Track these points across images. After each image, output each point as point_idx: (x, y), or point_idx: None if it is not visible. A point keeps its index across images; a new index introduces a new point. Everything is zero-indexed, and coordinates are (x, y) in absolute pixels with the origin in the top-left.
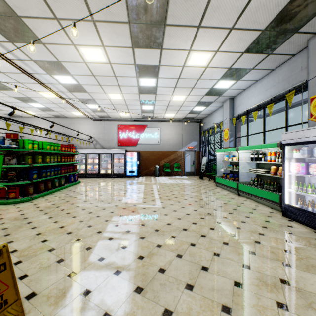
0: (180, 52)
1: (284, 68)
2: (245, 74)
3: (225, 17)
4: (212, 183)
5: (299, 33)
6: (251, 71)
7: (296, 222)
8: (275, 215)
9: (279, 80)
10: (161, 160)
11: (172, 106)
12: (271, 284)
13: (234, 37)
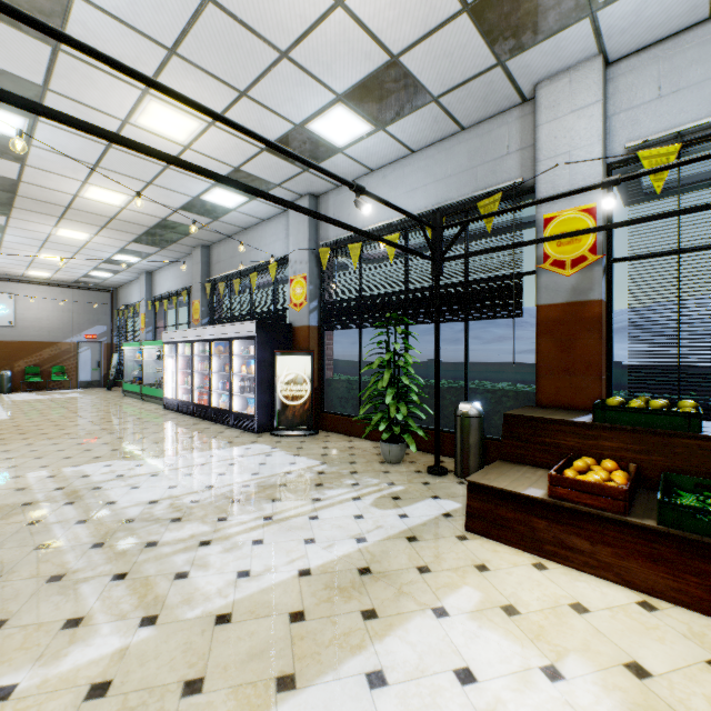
0: (41, 224)
1: (186, 262)
2: (149, 256)
3: (91, 220)
4: (122, 394)
5: (179, 244)
6: (155, 255)
7: (168, 410)
8: (157, 409)
9: (184, 273)
10: (17, 360)
11: (43, 264)
12: (94, 430)
13: (111, 231)
